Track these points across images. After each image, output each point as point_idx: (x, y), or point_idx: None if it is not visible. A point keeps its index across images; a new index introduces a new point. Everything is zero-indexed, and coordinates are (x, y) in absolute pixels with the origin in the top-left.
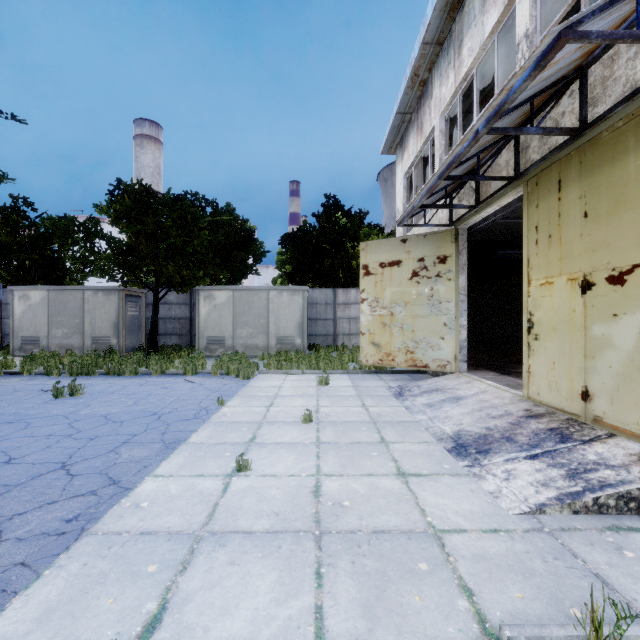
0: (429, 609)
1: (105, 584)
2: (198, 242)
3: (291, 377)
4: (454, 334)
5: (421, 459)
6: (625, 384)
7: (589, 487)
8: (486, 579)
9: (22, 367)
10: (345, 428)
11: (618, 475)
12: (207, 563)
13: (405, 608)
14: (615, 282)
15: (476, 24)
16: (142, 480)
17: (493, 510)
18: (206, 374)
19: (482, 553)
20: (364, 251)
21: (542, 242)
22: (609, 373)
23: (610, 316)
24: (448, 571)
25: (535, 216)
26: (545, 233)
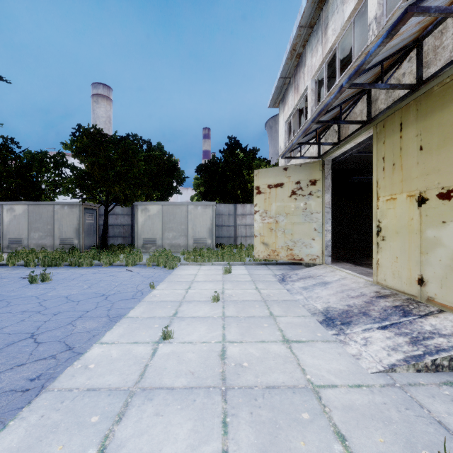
0: (312, 452)
1: (57, 433)
2: (137, 170)
3: (204, 267)
4: (322, 236)
5: (300, 329)
6: (452, 273)
7: (428, 351)
8: (355, 426)
9: (8, 260)
10: (243, 305)
11: (449, 342)
12: (138, 414)
13: (293, 452)
14: (444, 197)
15: (338, 11)
16: (91, 346)
17: (356, 369)
18: (142, 265)
19: (350, 404)
20: (256, 176)
21: (388, 169)
22: (439, 265)
23: (440, 223)
24: (325, 420)
25: (382, 150)
26: (390, 162)
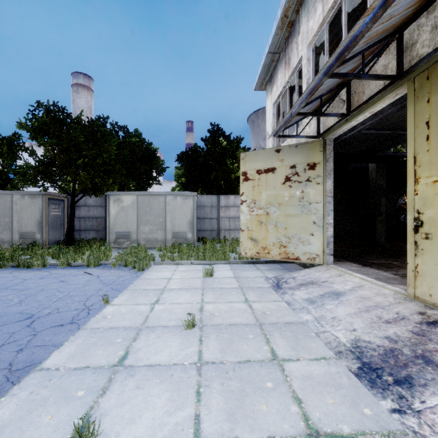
0: None
1: None
2: (107, 155)
3: (181, 268)
4: (322, 231)
5: (330, 395)
6: None
7: None
8: None
9: None
10: (230, 335)
11: None
12: None
13: None
14: None
15: None
16: None
17: None
18: (107, 266)
19: None
20: (243, 160)
21: (436, 137)
22: None
23: None
24: None
25: (425, 111)
26: None
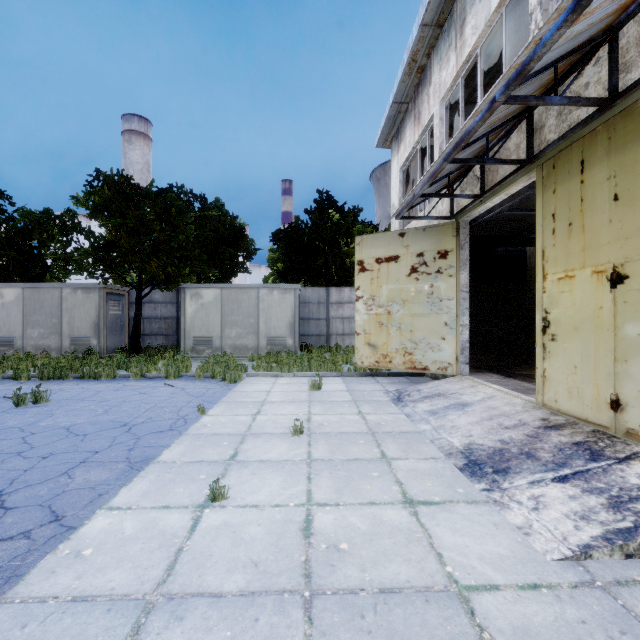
0: None
1: None
2: (183, 237)
3: (281, 380)
4: (456, 334)
5: (430, 481)
6: None
7: None
8: None
9: None
10: (340, 441)
11: None
12: None
13: None
14: None
15: None
16: (92, 515)
17: (526, 554)
18: (190, 377)
19: (525, 625)
20: (359, 246)
21: (560, 231)
22: None
23: None
24: None
25: (552, 203)
26: (564, 221)
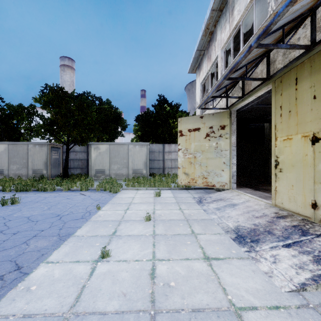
0: None
1: None
2: (90, 118)
3: (140, 191)
4: (229, 168)
5: (217, 246)
6: None
7: None
8: None
9: None
10: (170, 224)
11: None
12: None
13: None
14: None
15: None
16: (37, 266)
17: (271, 288)
18: (93, 190)
19: None
20: (180, 123)
21: (284, 115)
22: None
23: None
24: None
25: (280, 100)
26: (286, 110)
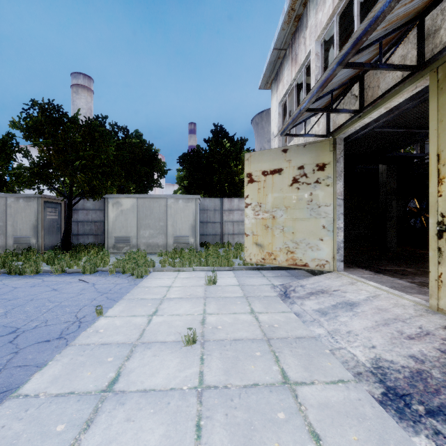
0: None
1: None
2: (105, 156)
3: (182, 274)
4: (332, 236)
5: (352, 429)
6: None
7: None
8: None
9: None
10: (235, 353)
11: None
12: None
13: None
14: None
15: None
16: None
17: None
18: (104, 272)
19: None
20: (248, 161)
21: None
22: None
23: None
24: None
25: None
26: None
